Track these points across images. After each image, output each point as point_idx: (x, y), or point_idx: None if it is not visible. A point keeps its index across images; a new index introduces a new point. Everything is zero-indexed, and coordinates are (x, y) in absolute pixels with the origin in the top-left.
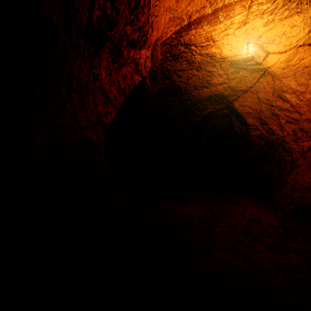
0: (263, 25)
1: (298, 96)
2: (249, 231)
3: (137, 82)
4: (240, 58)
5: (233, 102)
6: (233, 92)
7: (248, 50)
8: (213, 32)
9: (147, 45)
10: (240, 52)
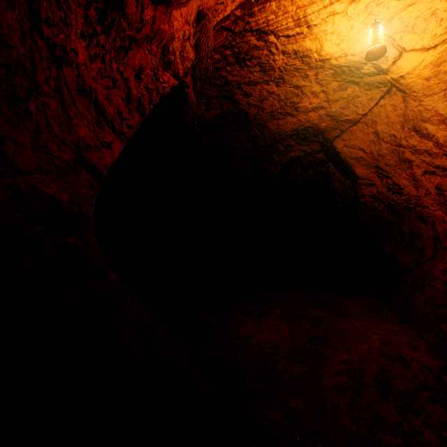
0: None
1: None
2: (389, 384)
3: (167, 87)
4: (353, 60)
5: (333, 140)
6: (333, 123)
7: (377, 35)
8: (308, 8)
9: None
10: (354, 48)
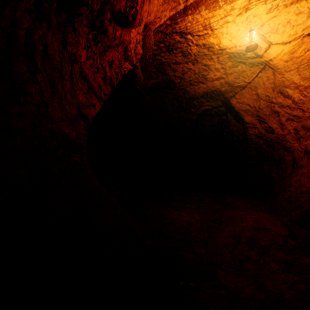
0: (266, 12)
1: (301, 91)
2: (255, 242)
3: (126, 70)
4: (240, 49)
5: (230, 99)
6: (230, 88)
7: (251, 37)
8: (211, 19)
9: (137, 22)
10: (240, 42)
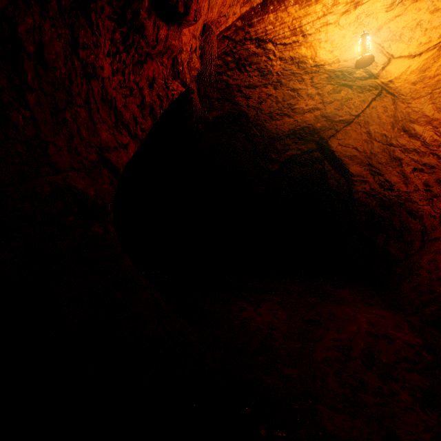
0: (386, 10)
1: (435, 128)
2: (374, 357)
3: (175, 94)
4: (345, 66)
5: (328, 139)
6: (328, 123)
7: (365, 45)
8: (303, 19)
9: (192, 16)
10: (346, 55)
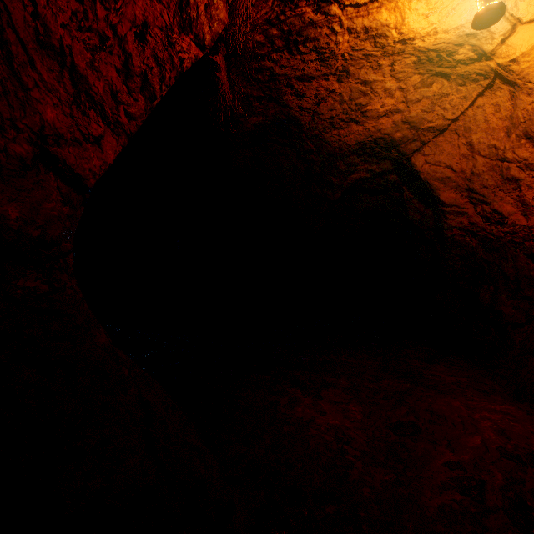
0: None
1: None
2: (527, 506)
3: (186, 60)
4: (444, 40)
5: (411, 155)
6: (412, 132)
7: None
8: None
9: None
10: (448, 22)
